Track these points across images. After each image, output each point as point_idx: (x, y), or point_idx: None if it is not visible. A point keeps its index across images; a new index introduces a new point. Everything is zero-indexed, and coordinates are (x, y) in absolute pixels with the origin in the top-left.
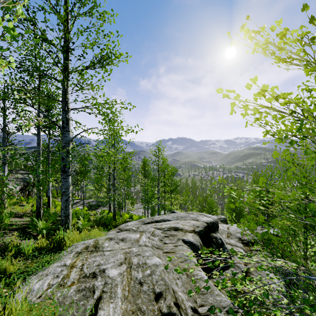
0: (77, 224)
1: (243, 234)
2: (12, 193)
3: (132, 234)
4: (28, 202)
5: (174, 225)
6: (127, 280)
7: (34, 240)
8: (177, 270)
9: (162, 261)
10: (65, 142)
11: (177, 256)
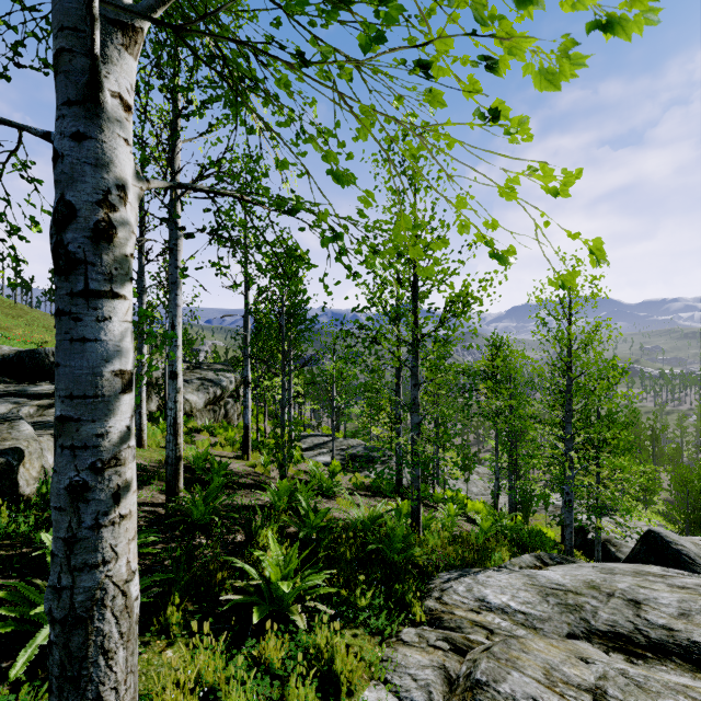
0: None
1: None
2: (189, 410)
3: None
4: (215, 433)
5: None
6: None
7: None
8: None
9: None
10: (64, 26)
11: None
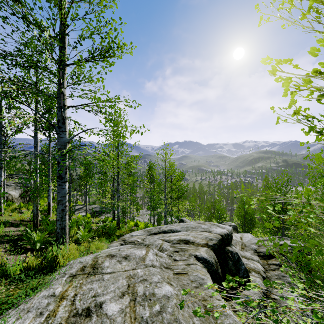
0: (77, 235)
1: (258, 246)
2: (11, 199)
3: (136, 249)
4: (28, 208)
5: (184, 238)
6: (129, 321)
7: (26, 255)
8: (196, 312)
9: (174, 291)
10: (61, 144)
11: (190, 280)
